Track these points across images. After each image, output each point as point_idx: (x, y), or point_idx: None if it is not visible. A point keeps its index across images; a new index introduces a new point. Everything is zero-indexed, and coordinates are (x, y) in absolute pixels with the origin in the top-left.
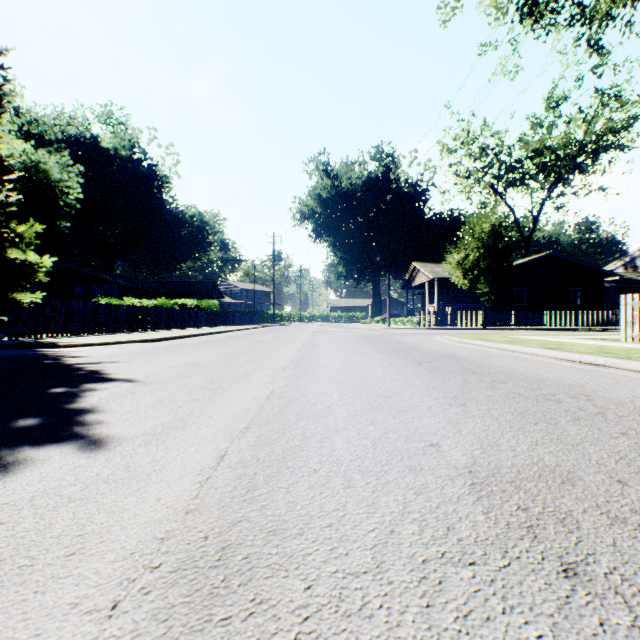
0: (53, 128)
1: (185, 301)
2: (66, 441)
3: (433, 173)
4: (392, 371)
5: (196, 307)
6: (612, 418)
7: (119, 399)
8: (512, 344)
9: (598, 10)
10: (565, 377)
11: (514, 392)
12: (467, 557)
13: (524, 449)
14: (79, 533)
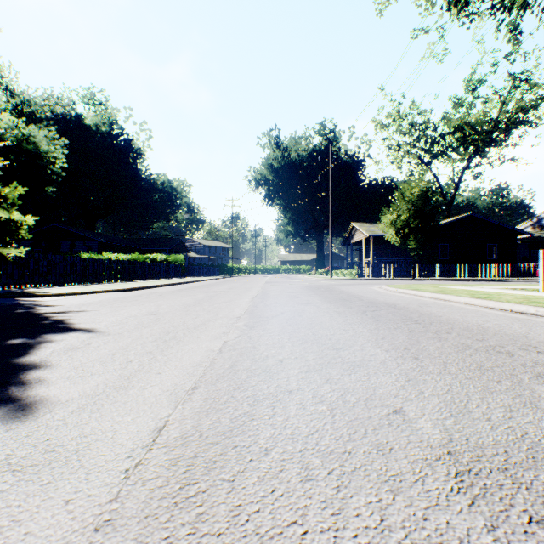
0: (43, 108)
1: (155, 256)
2: None
3: (369, 146)
4: (340, 320)
5: (165, 261)
6: None
7: (71, 352)
8: (444, 294)
9: None
10: (504, 327)
11: (462, 343)
12: None
13: (500, 418)
14: None
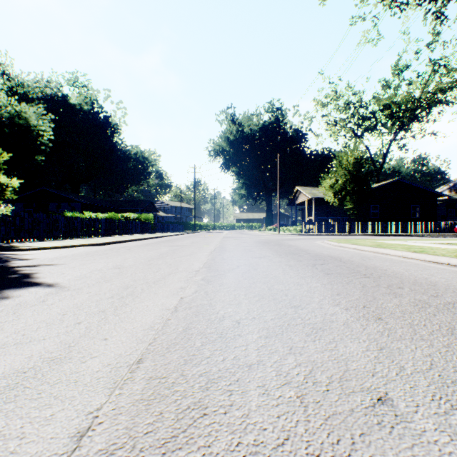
0: (35, 89)
1: (129, 214)
2: None
3: (310, 122)
4: (292, 274)
5: (137, 219)
6: None
7: (21, 311)
8: (382, 248)
9: None
10: (451, 281)
11: (419, 300)
12: None
13: None
14: None
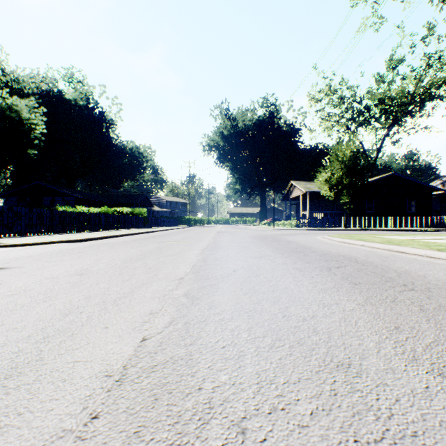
0: (30, 85)
1: (122, 209)
2: None
3: (304, 117)
4: (308, 284)
5: (130, 213)
6: None
7: None
8: (397, 245)
9: None
10: None
11: None
12: None
13: None
14: None
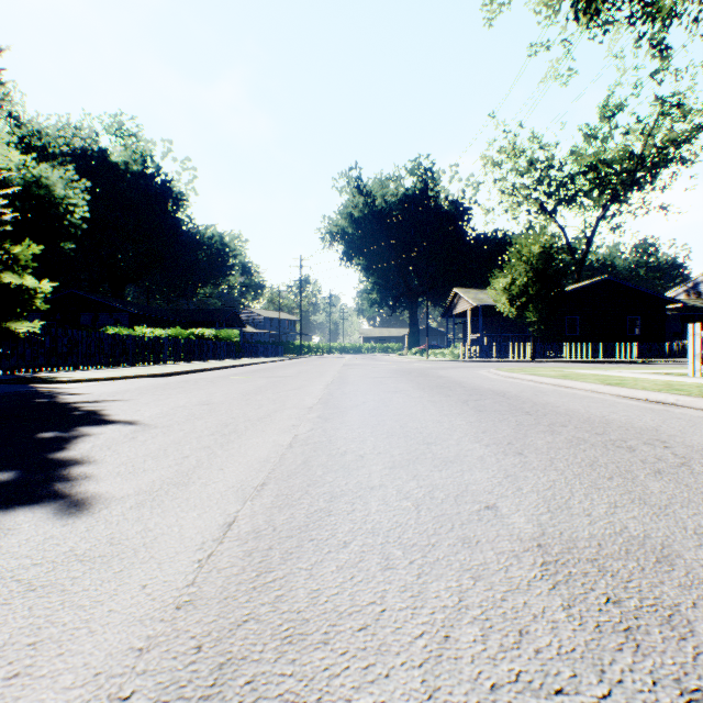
0: (57, 140)
1: (202, 331)
2: (41, 502)
3: (476, 190)
4: (434, 411)
5: (214, 337)
6: (700, 471)
7: (115, 446)
8: (567, 379)
9: (661, 7)
10: (633, 419)
11: (578, 437)
12: (551, 681)
13: (602, 513)
14: (31, 641)
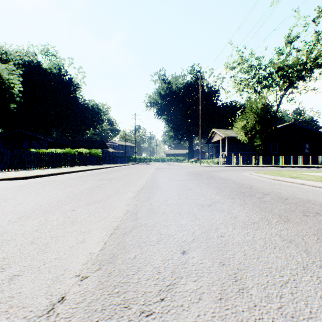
0: (16, 57)
1: (82, 150)
2: None
3: (222, 81)
4: None
5: (88, 153)
6: None
7: None
8: None
9: None
10: None
11: None
12: None
13: None
14: None
